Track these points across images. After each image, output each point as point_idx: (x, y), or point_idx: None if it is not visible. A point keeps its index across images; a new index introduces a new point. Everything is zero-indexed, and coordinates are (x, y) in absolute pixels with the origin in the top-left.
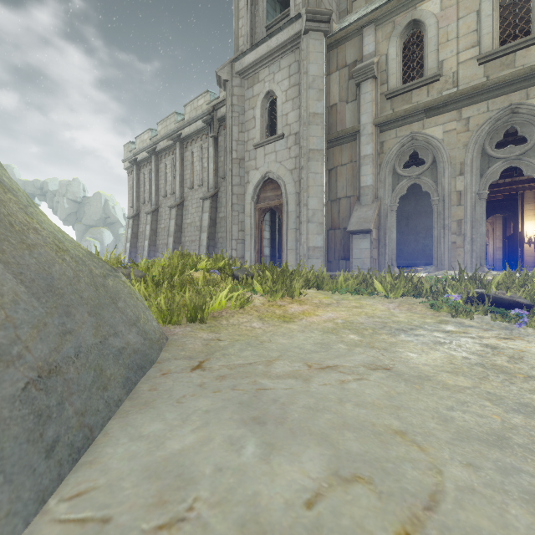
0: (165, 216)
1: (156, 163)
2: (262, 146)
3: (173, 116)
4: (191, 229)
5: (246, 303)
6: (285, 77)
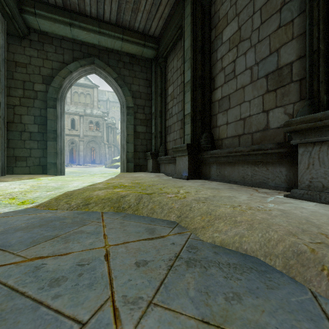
0: None
1: None
2: None
3: None
4: None
5: None
6: None
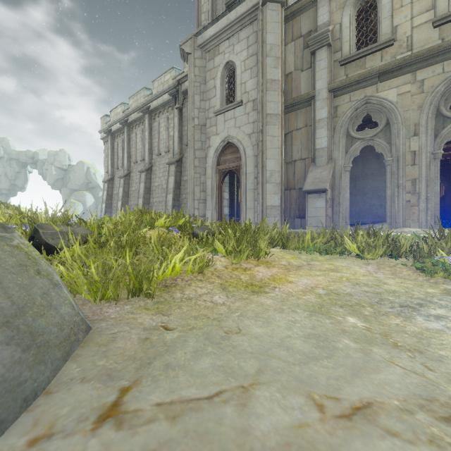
0: (135, 180)
1: (128, 133)
2: (222, 113)
3: (143, 91)
4: (158, 191)
5: (205, 268)
6: (244, 48)
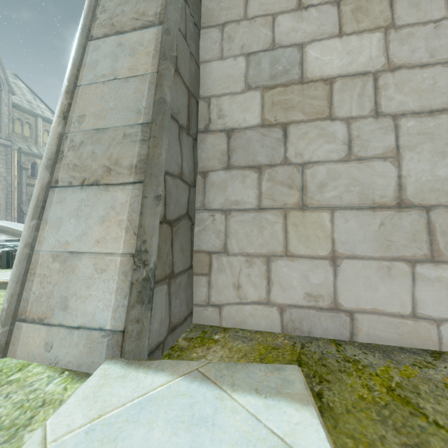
0: None
1: None
2: None
3: None
4: None
5: None
6: None
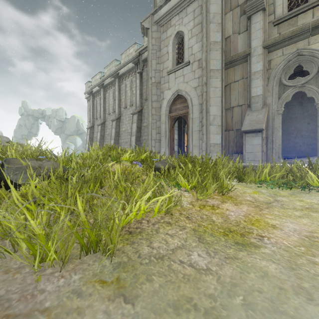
0: (109, 127)
1: (104, 93)
2: (173, 72)
3: (114, 62)
4: (125, 134)
5: (173, 207)
6: (190, 19)
